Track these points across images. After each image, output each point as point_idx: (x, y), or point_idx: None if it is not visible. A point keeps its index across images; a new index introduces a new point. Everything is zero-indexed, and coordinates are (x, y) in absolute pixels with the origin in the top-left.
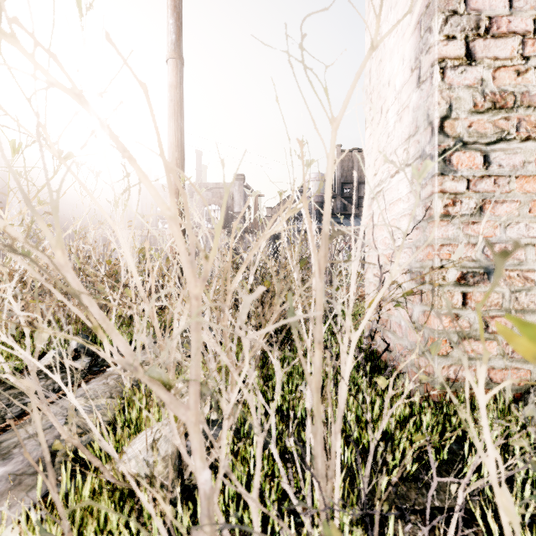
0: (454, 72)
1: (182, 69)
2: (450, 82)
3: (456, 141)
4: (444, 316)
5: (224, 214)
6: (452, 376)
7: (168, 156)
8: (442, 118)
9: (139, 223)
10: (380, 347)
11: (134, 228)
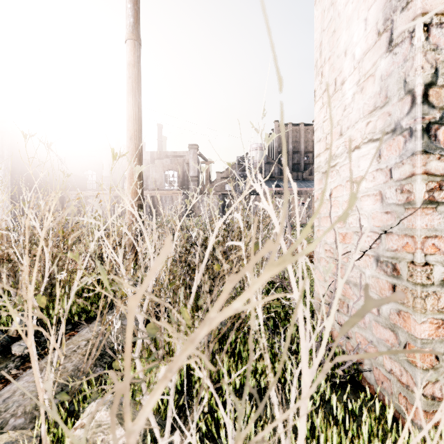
0: (440, 30)
1: (139, 50)
2: (436, 42)
3: (443, 113)
4: (428, 322)
5: (181, 178)
6: (438, 394)
7: (127, 128)
8: (426, 85)
9: (108, 185)
10: (334, 328)
11: (104, 189)
